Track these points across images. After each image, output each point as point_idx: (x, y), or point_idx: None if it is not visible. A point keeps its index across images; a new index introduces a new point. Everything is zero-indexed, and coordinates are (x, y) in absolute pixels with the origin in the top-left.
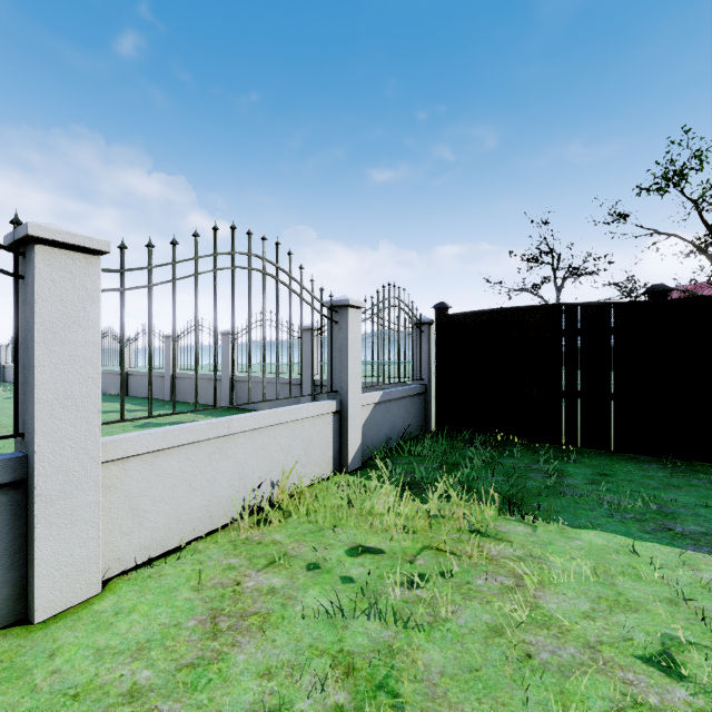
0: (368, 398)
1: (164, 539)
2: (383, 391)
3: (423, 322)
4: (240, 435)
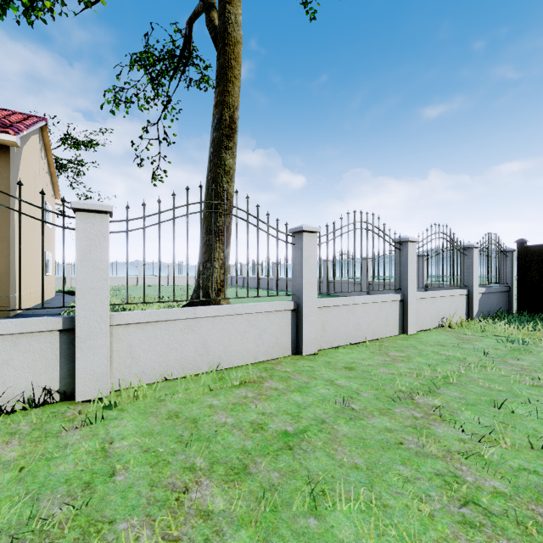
0: (479, 290)
1: (422, 326)
2: (485, 287)
3: (507, 250)
4: (438, 298)
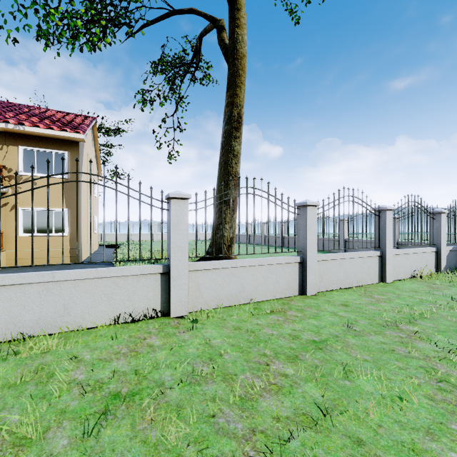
0: (447, 248)
1: (397, 276)
2: (452, 246)
3: None
4: (410, 254)
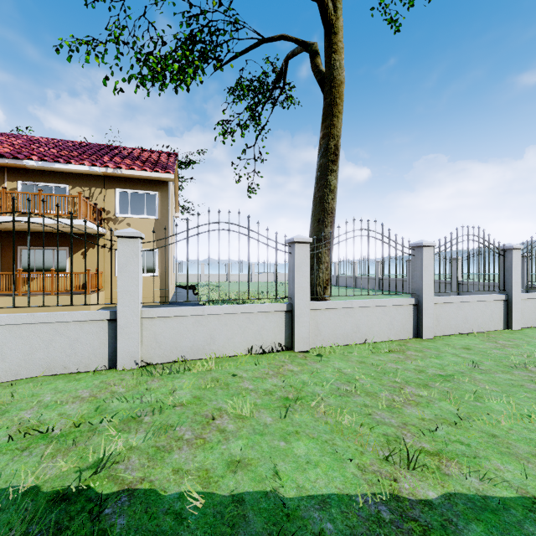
0: None
1: (526, 323)
2: None
3: None
4: None
